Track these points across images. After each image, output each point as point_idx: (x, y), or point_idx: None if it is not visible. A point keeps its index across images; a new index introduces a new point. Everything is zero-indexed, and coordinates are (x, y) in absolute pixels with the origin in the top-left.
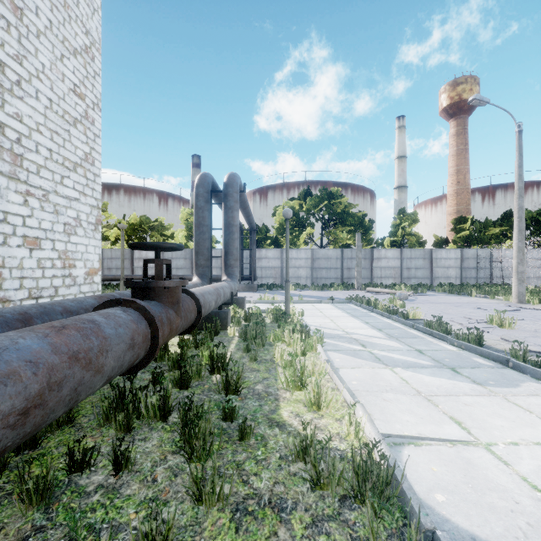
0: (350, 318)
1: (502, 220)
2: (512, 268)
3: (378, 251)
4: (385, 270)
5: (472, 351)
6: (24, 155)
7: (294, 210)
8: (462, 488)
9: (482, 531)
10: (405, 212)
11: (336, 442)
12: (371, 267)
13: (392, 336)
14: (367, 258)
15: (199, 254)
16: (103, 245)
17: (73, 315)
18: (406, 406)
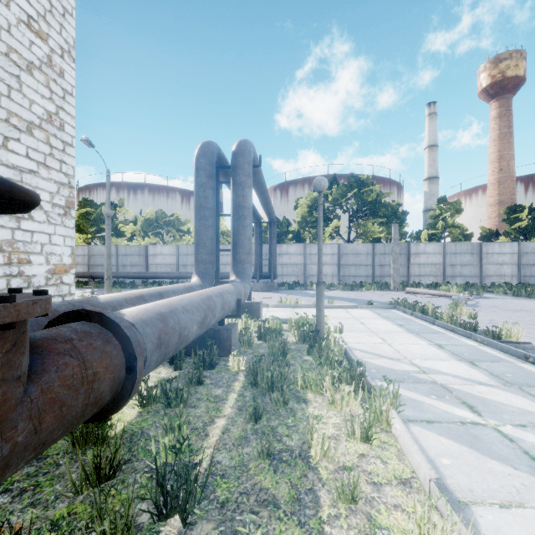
0: (408, 335)
1: None
2: None
3: (416, 245)
4: (425, 268)
5: None
6: None
7: None
8: None
9: None
10: (446, 201)
11: None
12: (407, 264)
13: (507, 382)
14: (402, 253)
15: (200, 245)
16: (119, 241)
17: None
18: None
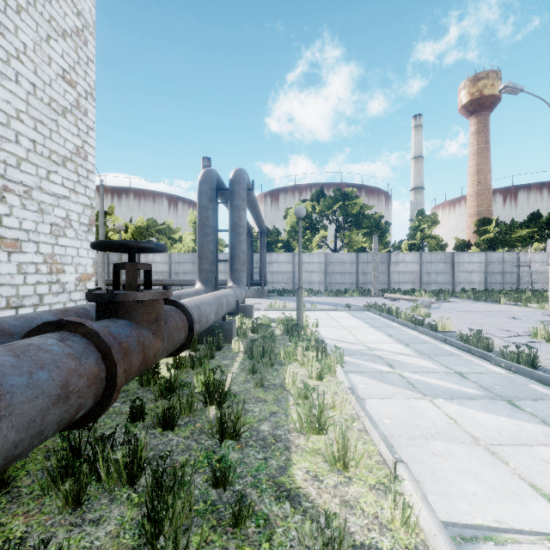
0: (370, 329)
1: (529, 221)
2: (541, 273)
3: (395, 255)
4: (404, 275)
5: (525, 375)
6: (1, 146)
7: (306, 211)
8: None
9: None
10: (424, 214)
11: (375, 533)
12: (388, 272)
13: (423, 353)
14: (384, 262)
15: (203, 257)
16: None
17: (14, 339)
18: (464, 464)
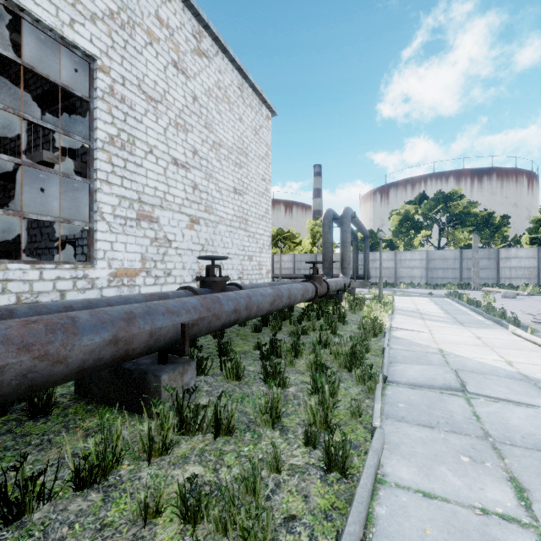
0: (432, 305)
1: None
2: None
3: (506, 250)
4: (516, 271)
5: (491, 320)
6: (248, 219)
7: (408, 214)
8: (408, 335)
9: (403, 338)
10: None
11: None
12: (497, 267)
13: (448, 313)
14: (491, 258)
15: (325, 260)
16: None
17: None
18: (412, 326)
